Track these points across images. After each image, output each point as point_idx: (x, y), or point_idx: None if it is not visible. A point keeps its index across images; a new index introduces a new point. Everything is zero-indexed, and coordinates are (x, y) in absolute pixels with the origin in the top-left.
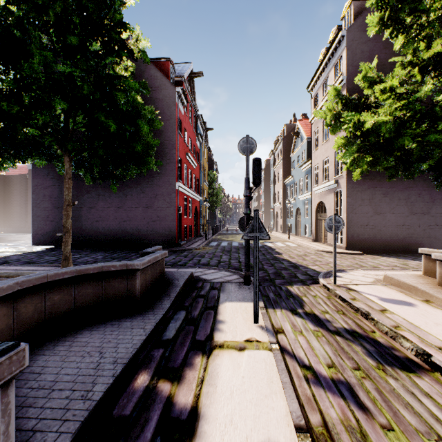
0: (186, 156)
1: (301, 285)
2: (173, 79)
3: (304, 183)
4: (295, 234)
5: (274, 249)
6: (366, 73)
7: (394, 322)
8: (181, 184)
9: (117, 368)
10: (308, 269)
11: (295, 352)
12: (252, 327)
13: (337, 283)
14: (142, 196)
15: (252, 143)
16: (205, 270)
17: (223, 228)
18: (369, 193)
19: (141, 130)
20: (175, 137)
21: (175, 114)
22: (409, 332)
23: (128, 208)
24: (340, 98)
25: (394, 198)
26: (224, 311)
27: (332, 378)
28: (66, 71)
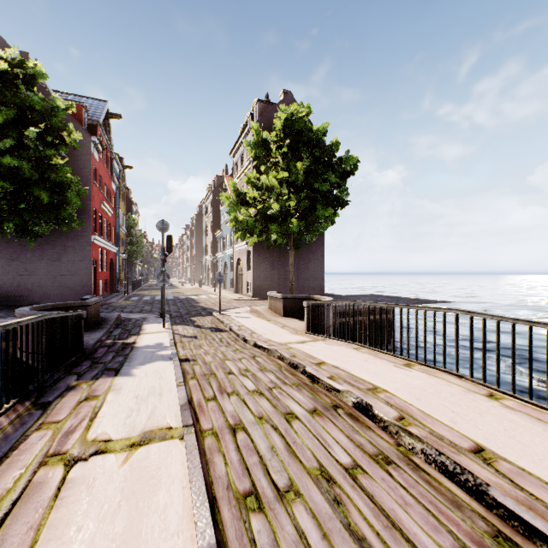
0: (101, 205)
1: (200, 317)
2: (86, 123)
3: (230, 239)
4: (224, 287)
5: (195, 300)
6: (249, 179)
7: (232, 322)
8: (97, 236)
9: (96, 339)
10: (212, 310)
11: (180, 333)
12: (161, 329)
13: (222, 313)
14: (47, 248)
15: (167, 224)
16: (130, 314)
17: (145, 284)
18: (269, 254)
19: (70, 200)
20: (91, 188)
21: (91, 164)
22: (234, 324)
23: (26, 261)
24: (235, 190)
25: (286, 258)
26: (146, 326)
27: (191, 336)
28: (14, 162)
